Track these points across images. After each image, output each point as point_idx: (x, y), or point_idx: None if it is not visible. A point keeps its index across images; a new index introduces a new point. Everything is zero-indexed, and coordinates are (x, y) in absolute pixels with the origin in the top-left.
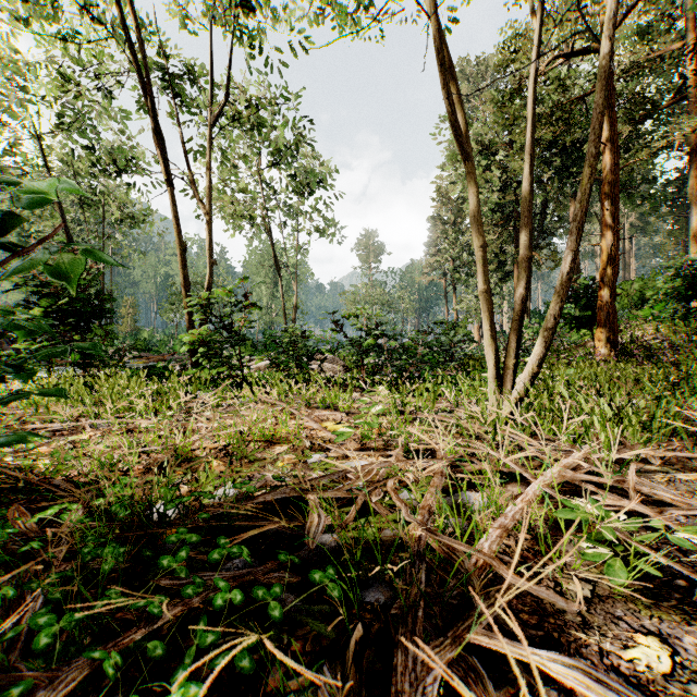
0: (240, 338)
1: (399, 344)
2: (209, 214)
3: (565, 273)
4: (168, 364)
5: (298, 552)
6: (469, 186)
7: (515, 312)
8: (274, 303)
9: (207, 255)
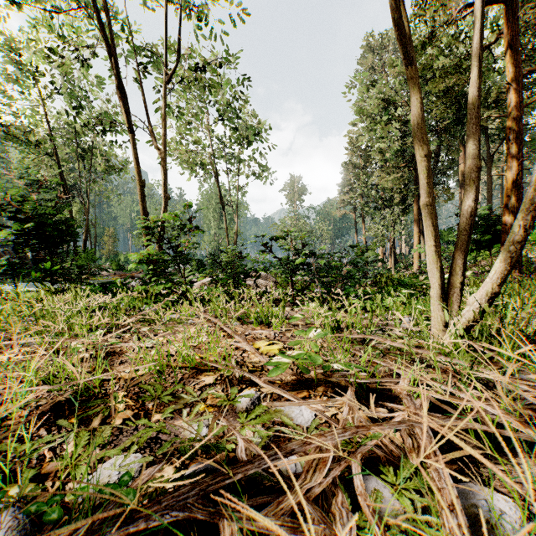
0: (183, 257)
1: (326, 263)
2: (164, 156)
3: None
4: (125, 280)
5: None
6: (412, 92)
7: (462, 226)
8: (220, 232)
9: (162, 190)
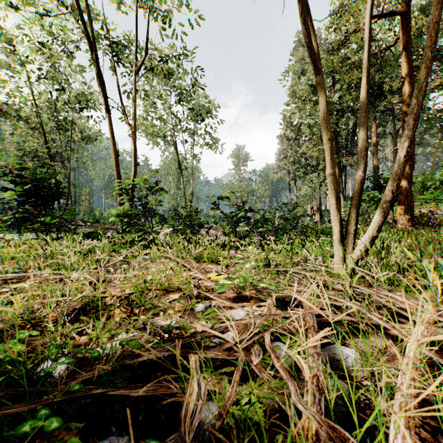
0: (151, 212)
1: (262, 216)
2: (134, 131)
3: (402, 156)
4: (104, 230)
5: (175, 432)
6: (320, 94)
7: (355, 189)
8: (179, 192)
9: (132, 158)
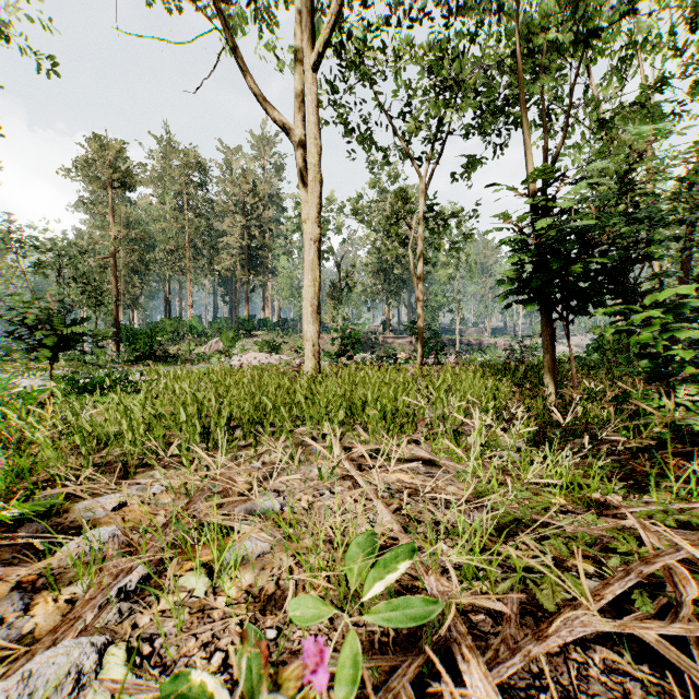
0: None
1: None
2: None
3: None
4: None
5: None
6: None
7: None
8: None
9: None
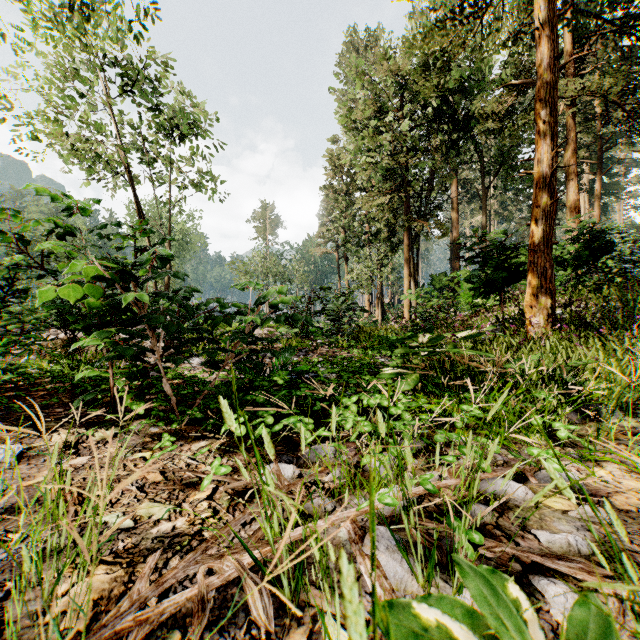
0: None
1: (187, 303)
2: None
3: None
4: None
5: None
6: None
7: None
8: None
9: None
